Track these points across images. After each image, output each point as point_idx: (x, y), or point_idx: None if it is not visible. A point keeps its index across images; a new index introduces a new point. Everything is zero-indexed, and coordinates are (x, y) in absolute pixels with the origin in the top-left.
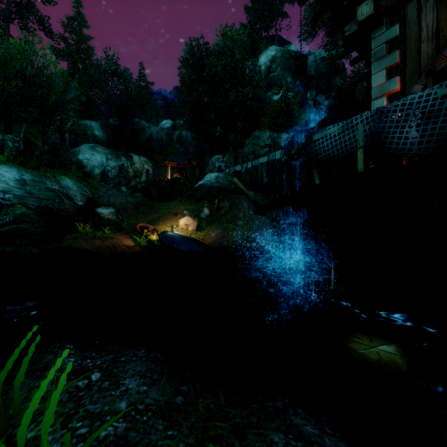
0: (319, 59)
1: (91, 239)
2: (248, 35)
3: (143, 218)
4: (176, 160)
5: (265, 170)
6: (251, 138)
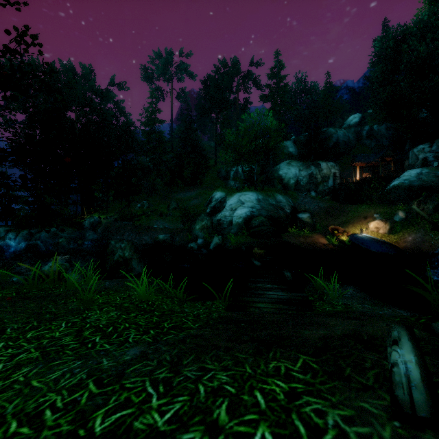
0: None
1: (298, 237)
2: None
3: (333, 221)
4: (365, 160)
5: None
6: None
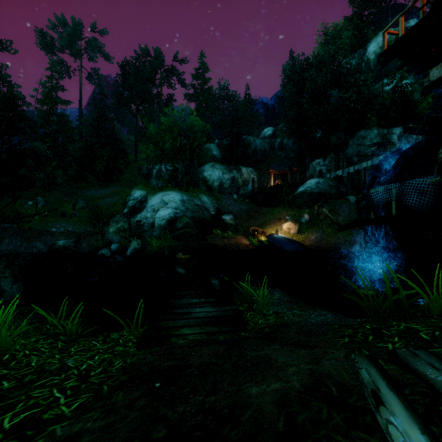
0: None
1: (222, 239)
2: (353, 27)
3: (253, 222)
4: (278, 168)
5: (368, 174)
6: (355, 139)
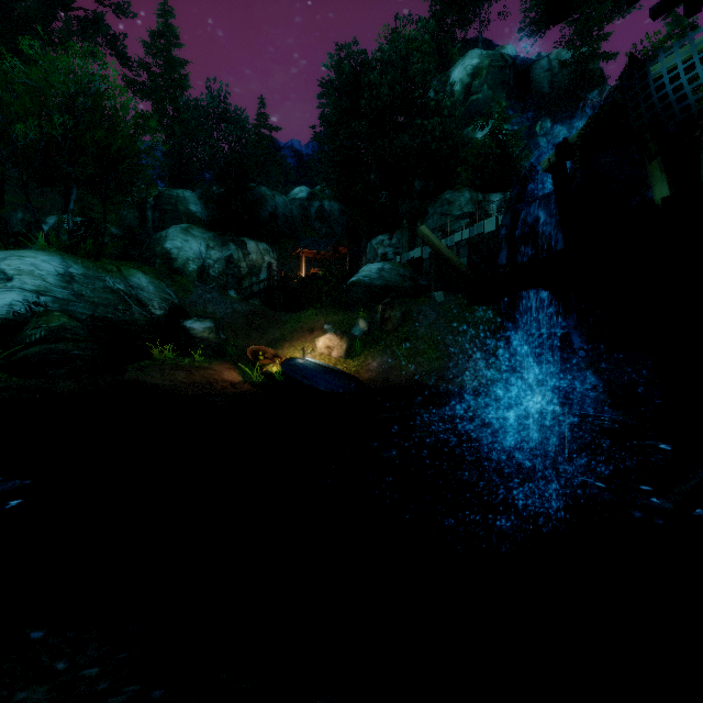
0: (557, 65)
1: (171, 370)
2: (432, 38)
3: (259, 338)
4: (314, 247)
5: (463, 253)
6: (437, 204)
